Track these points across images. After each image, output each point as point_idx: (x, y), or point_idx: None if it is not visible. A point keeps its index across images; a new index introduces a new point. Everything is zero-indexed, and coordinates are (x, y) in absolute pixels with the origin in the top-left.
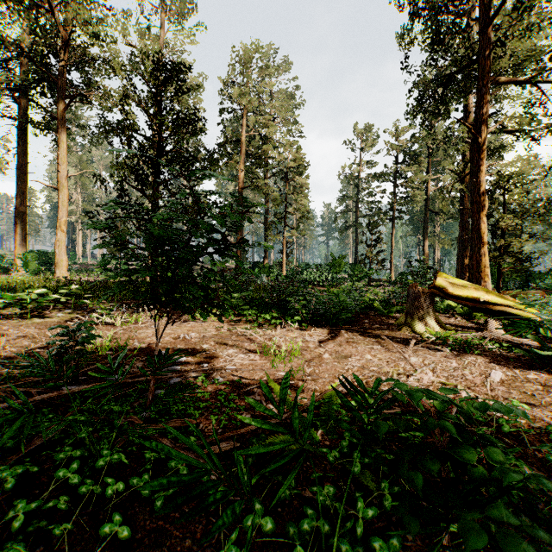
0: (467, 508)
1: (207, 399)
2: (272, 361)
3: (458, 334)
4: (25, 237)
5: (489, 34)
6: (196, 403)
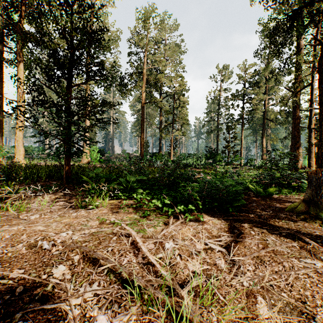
0: None
1: None
2: None
3: None
4: (2, 136)
5: None
6: None
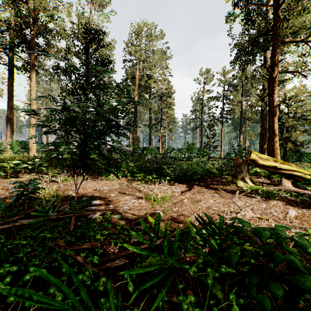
0: None
1: (110, 228)
2: (152, 204)
3: (264, 187)
4: (12, 132)
5: (279, 14)
6: (102, 231)
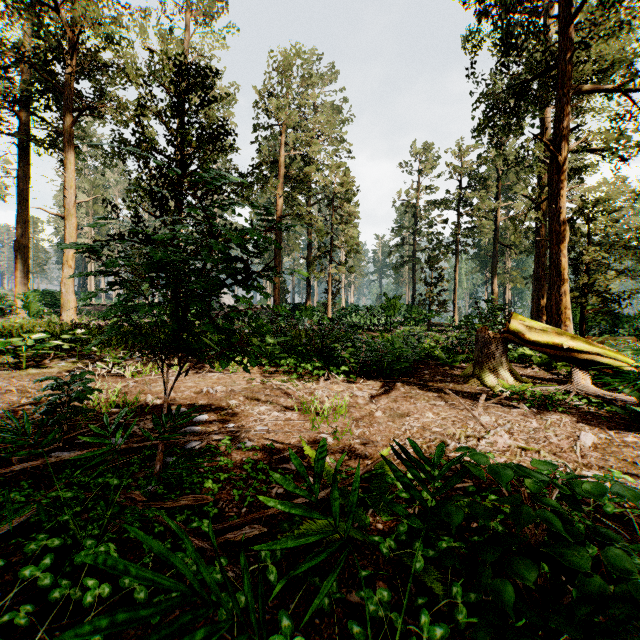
0: (580, 638)
1: (230, 469)
2: (312, 421)
3: (536, 387)
4: (27, 274)
5: (571, 34)
6: (216, 473)
